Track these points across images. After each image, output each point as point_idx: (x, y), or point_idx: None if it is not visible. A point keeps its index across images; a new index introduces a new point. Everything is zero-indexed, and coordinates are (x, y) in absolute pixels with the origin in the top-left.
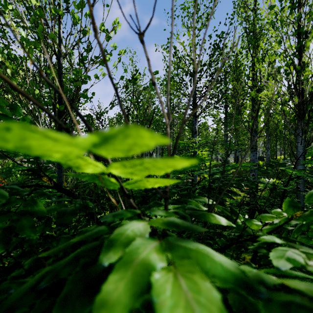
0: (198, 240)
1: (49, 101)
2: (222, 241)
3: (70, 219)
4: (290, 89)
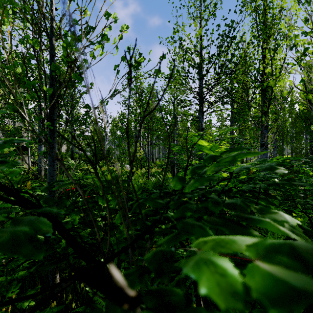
0: None
1: (34, 81)
2: None
3: None
4: None
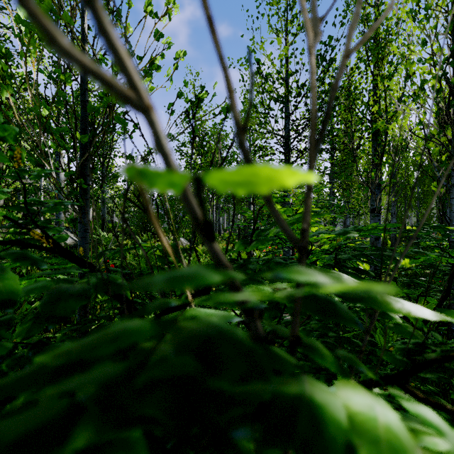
0: (358, 355)
1: (64, 127)
2: (391, 356)
3: (71, 307)
4: (440, 115)
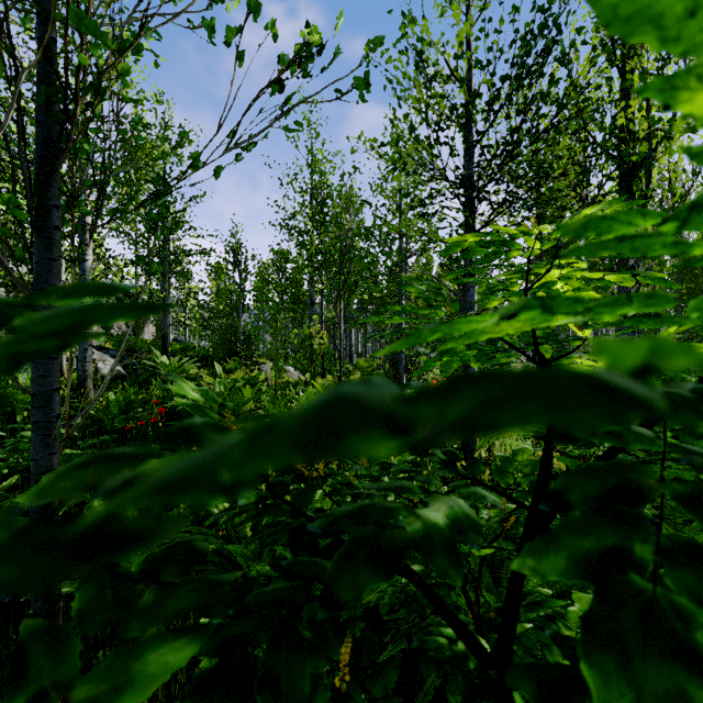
0: None
1: None
2: None
3: None
4: None
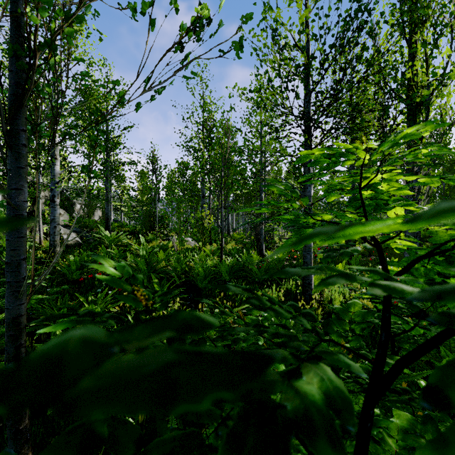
0: None
1: None
2: None
3: None
4: None
